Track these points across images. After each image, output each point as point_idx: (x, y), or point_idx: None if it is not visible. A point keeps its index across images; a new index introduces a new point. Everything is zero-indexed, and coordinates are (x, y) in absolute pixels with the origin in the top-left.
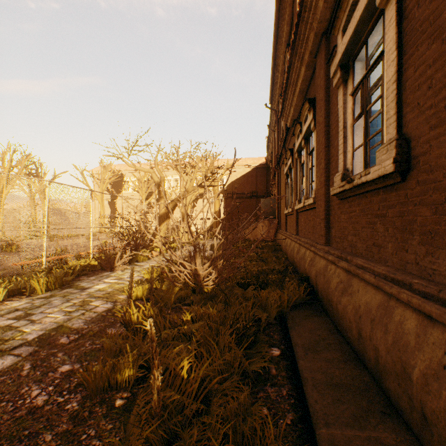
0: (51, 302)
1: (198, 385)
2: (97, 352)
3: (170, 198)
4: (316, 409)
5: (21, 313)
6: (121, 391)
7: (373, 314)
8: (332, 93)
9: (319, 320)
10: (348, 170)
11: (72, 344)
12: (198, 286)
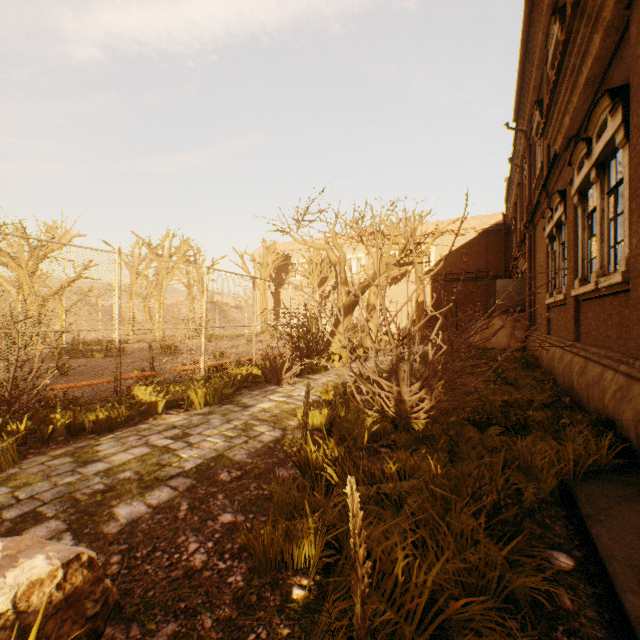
0: (209, 421)
1: (424, 598)
2: (264, 502)
3: (350, 284)
4: None
5: (178, 431)
6: (299, 574)
7: None
8: None
9: None
10: None
11: (233, 483)
12: (403, 418)
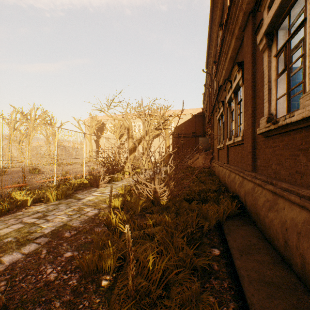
0: (59, 208)
1: (160, 274)
2: (88, 244)
3: (135, 138)
4: (253, 301)
5: (40, 214)
6: (105, 274)
7: (299, 228)
8: (257, 56)
9: (249, 229)
10: (272, 114)
11: (72, 237)
12: (156, 199)
